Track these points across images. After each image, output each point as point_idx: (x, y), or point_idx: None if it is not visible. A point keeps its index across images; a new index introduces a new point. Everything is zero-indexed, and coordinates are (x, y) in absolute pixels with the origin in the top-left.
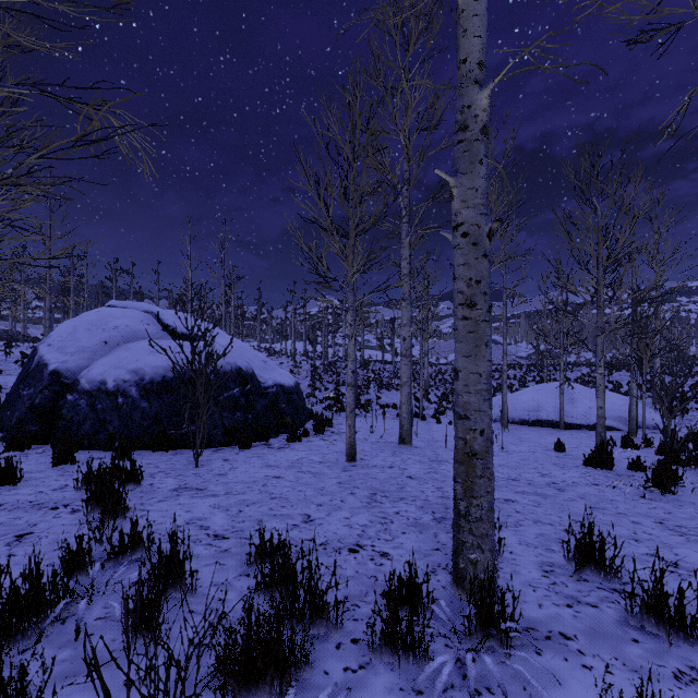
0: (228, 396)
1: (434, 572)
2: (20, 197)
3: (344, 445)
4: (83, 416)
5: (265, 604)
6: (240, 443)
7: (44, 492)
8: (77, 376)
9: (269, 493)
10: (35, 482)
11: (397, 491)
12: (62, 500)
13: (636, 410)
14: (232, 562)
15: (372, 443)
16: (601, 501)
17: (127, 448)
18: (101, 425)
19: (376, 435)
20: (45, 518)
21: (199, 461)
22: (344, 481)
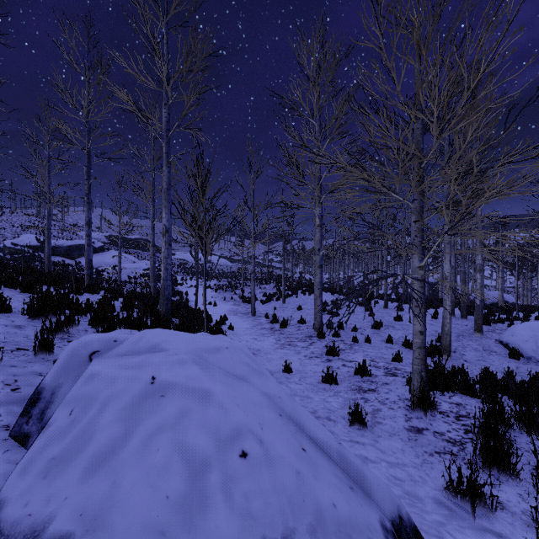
0: None
1: None
2: None
3: None
4: None
5: None
6: None
7: None
8: None
9: None
10: None
11: None
12: None
13: None
14: None
15: None
16: None
17: None
18: None
19: None
20: None
21: None
22: None
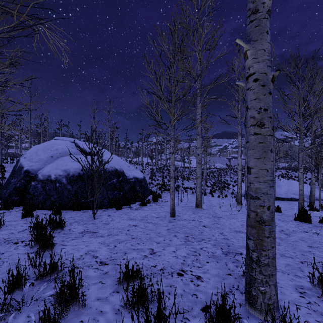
0: (110, 183)
1: (231, 291)
2: (1, 78)
3: (168, 208)
4: (39, 192)
5: (128, 316)
6: (116, 206)
7: (13, 233)
8: (37, 173)
9: (131, 235)
10: (10, 227)
11: (199, 234)
12: (21, 238)
13: (314, 191)
14: (109, 281)
15: (182, 207)
16: (313, 242)
17: (59, 209)
18: (48, 197)
19: (183, 203)
20: (9, 249)
21: (95, 216)
22: (170, 228)
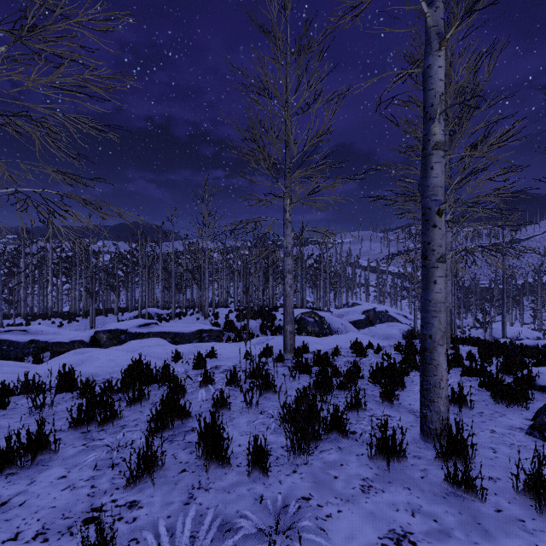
0: None
1: None
2: None
3: None
4: None
5: None
6: None
7: None
8: None
9: None
10: None
11: None
12: None
13: None
14: None
15: None
16: None
17: None
18: None
19: None
20: None
21: None
22: None
